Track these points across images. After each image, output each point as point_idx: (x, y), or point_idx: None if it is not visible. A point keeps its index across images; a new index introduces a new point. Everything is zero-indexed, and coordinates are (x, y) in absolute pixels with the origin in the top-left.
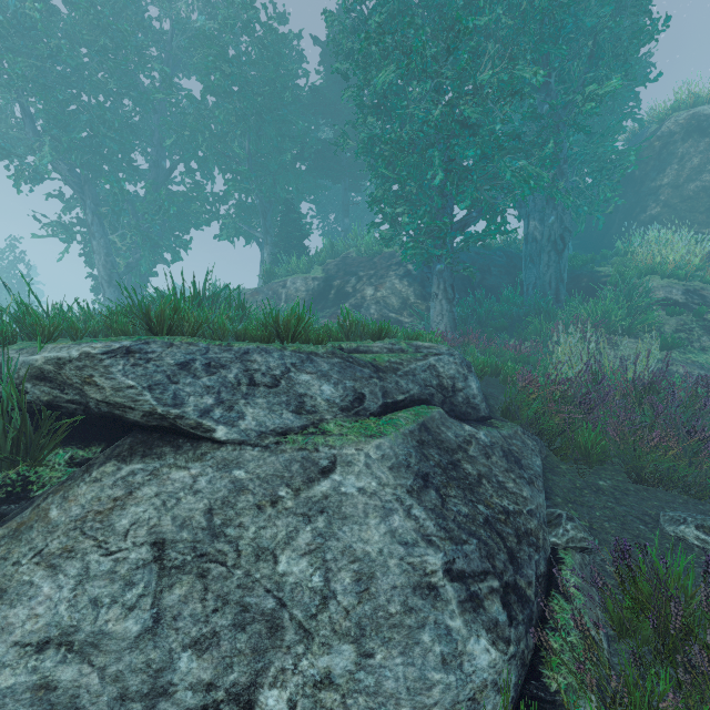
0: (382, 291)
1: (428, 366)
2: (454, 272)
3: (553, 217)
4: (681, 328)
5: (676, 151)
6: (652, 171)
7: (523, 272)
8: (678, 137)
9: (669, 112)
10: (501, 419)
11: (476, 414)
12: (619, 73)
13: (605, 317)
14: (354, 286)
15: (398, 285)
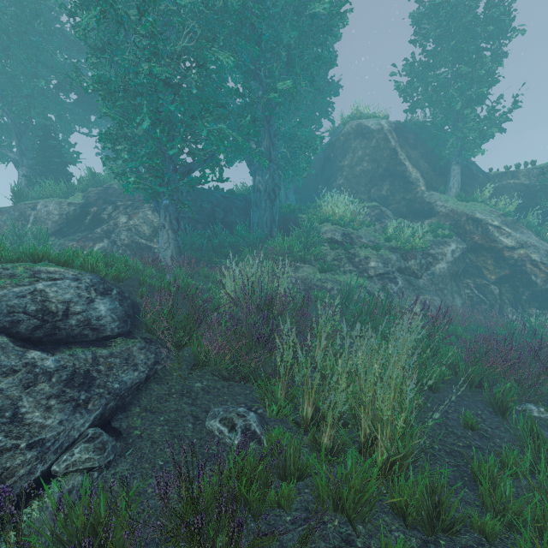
0: (134, 219)
1: (32, 291)
2: (179, 207)
3: (268, 175)
4: (336, 258)
5: (351, 145)
6: (340, 155)
7: (251, 213)
8: (352, 136)
9: (348, 119)
10: (135, 336)
11: (97, 334)
12: (308, 82)
13: (291, 249)
14: (110, 214)
15: (151, 216)
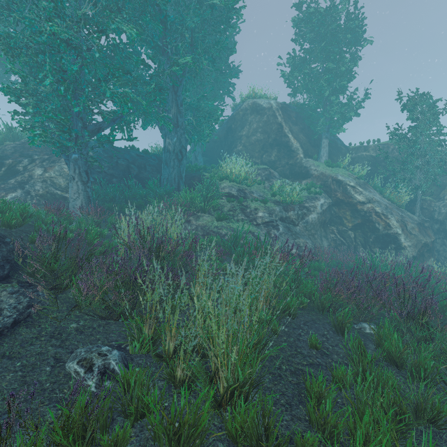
0: (50, 172)
1: None
2: (88, 161)
3: (175, 138)
4: (232, 209)
5: (248, 119)
6: (239, 127)
7: (162, 170)
8: (249, 111)
9: (246, 98)
10: (11, 281)
11: None
12: (210, 63)
13: (193, 201)
14: (25, 166)
15: (67, 169)
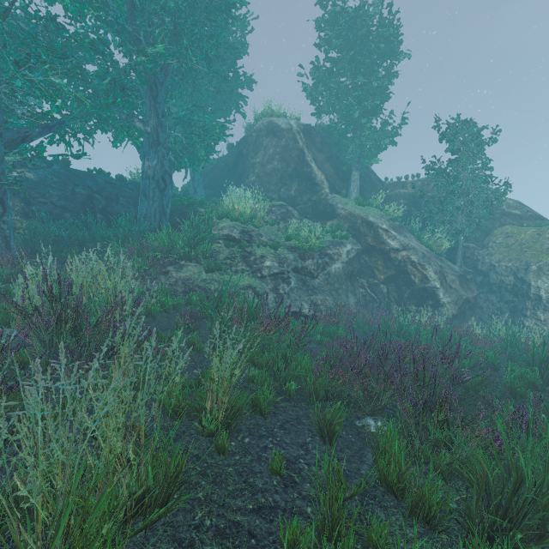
0: None
1: None
2: (4, 184)
3: (156, 160)
4: (230, 257)
5: (263, 142)
6: (252, 152)
7: (139, 203)
8: (264, 133)
9: (261, 116)
10: None
11: None
12: (205, 62)
13: (173, 245)
14: None
15: None
